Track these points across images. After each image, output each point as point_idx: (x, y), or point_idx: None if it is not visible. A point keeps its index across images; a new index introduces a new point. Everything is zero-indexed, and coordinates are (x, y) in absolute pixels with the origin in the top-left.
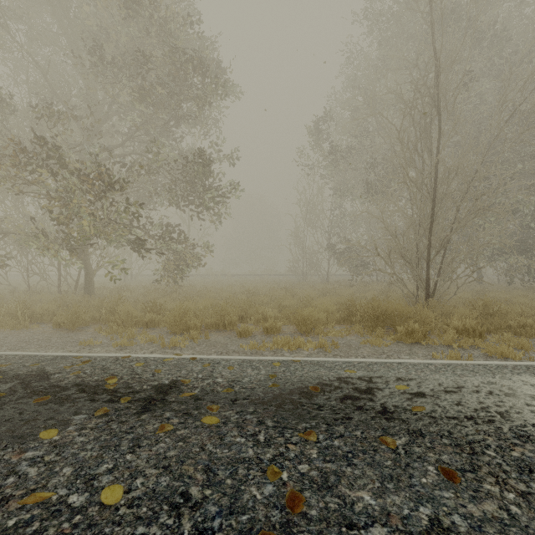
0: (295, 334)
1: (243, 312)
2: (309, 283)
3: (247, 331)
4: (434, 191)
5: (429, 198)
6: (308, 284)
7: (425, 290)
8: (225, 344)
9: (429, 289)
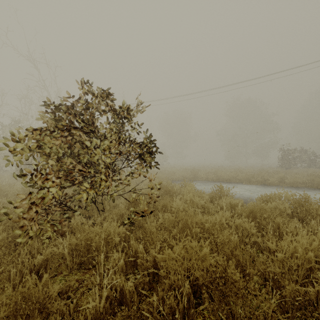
0: None
1: None
2: None
3: None
4: None
5: None
6: None
7: None
8: None
9: None
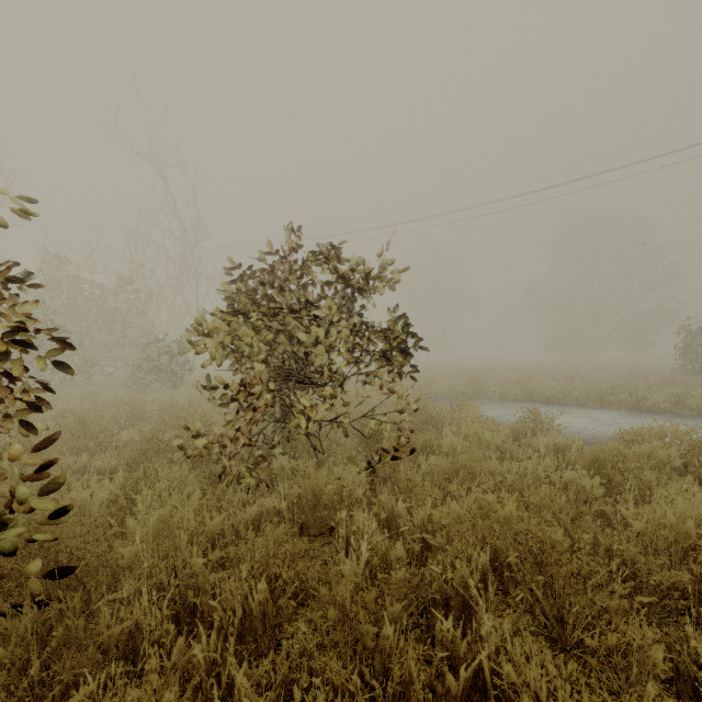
0: None
1: None
2: None
3: None
4: None
5: None
6: None
7: None
8: None
9: None
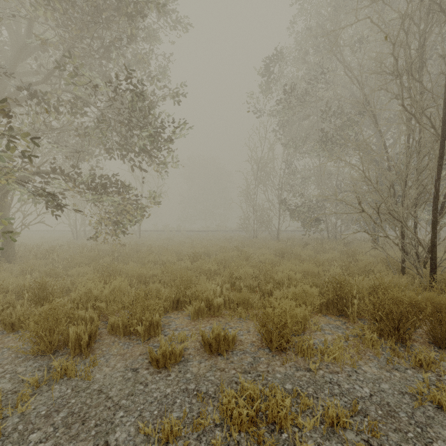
0: (261, 355)
1: (180, 292)
2: (260, 240)
3: (173, 353)
4: (444, 122)
5: (436, 133)
6: (259, 242)
7: (431, 259)
8: (112, 409)
9: (436, 258)
